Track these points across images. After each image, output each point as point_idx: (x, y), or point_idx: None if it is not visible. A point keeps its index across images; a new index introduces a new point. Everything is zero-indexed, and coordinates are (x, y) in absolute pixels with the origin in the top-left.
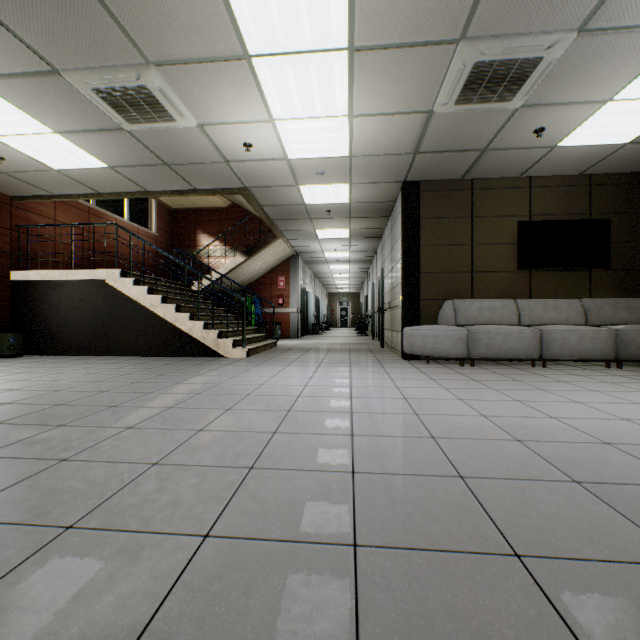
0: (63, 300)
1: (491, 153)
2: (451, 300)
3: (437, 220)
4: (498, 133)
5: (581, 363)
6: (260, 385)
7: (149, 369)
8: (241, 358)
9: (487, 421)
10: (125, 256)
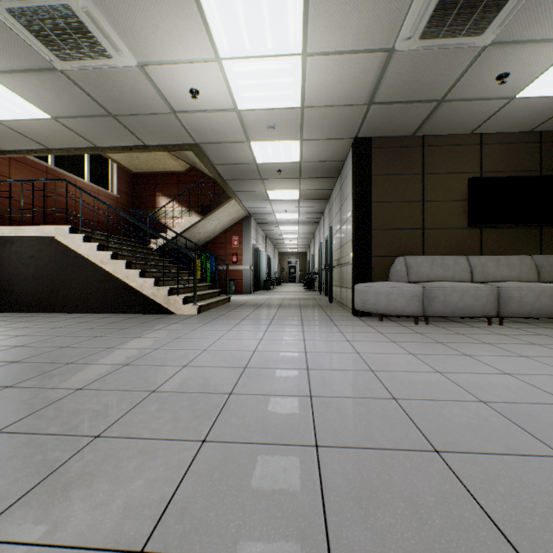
0: (13, 257)
1: (447, 105)
2: (403, 257)
3: (388, 177)
4: (459, 80)
5: (534, 320)
6: (203, 351)
7: (89, 329)
8: (191, 315)
9: (494, 413)
10: (85, 215)
